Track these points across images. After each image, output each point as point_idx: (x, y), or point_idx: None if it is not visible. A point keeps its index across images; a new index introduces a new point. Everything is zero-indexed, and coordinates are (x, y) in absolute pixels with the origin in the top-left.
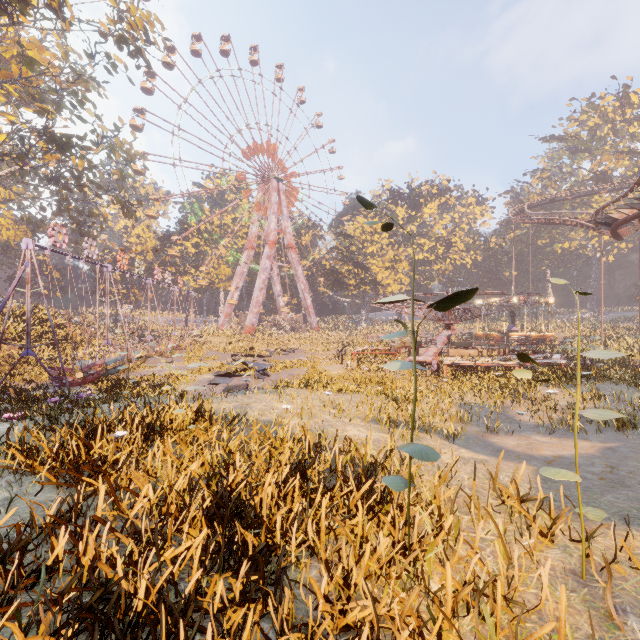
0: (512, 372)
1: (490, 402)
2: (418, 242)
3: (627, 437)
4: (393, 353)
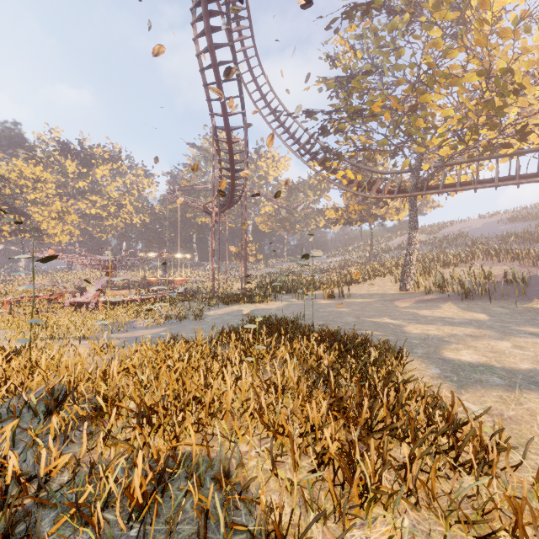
0: (86, 288)
1: (125, 320)
2: (90, 198)
3: (181, 323)
4: (55, 298)
